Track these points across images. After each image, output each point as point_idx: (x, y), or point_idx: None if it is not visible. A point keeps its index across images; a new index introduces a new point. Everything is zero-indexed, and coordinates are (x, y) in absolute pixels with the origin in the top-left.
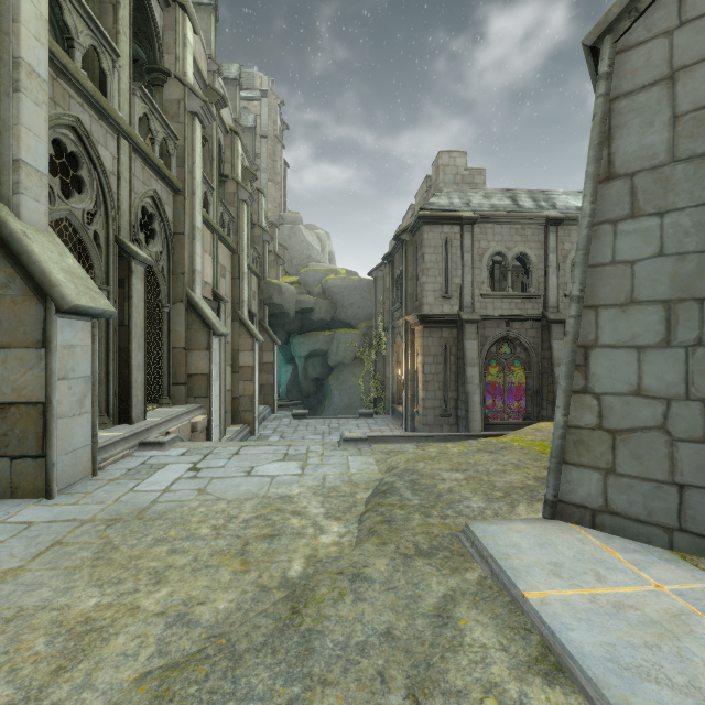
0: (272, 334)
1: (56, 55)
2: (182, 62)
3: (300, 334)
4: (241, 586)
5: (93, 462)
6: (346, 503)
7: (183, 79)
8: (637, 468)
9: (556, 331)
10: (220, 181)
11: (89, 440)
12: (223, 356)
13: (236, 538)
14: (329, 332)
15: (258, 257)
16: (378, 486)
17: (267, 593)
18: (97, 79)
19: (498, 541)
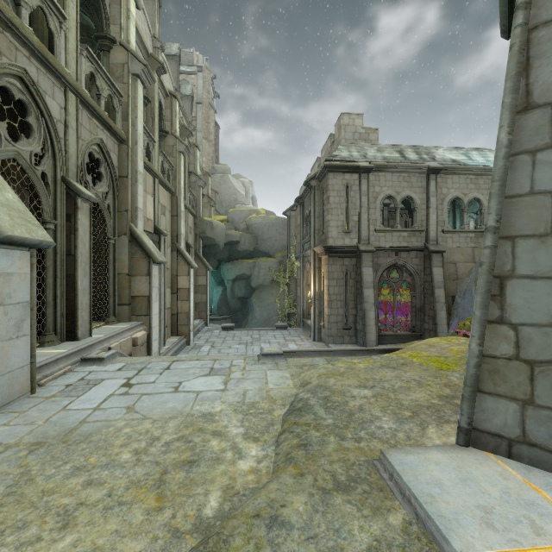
0: (205, 262)
1: (1, 9)
2: (126, 31)
3: (228, 261)
4: (152, 530)
5: (31, 380)
6: (264, 422)
7: (127, 46)
8: None
9: (436, 259)
10: (162, 135)
11: (28, 360)
12: (163, 280)
13: (155, 465)
14: (252, 260)
15: (194, 199)
16: (293, 402)
17: (178, 540)
18: (46, 39)
19: (418, 476)
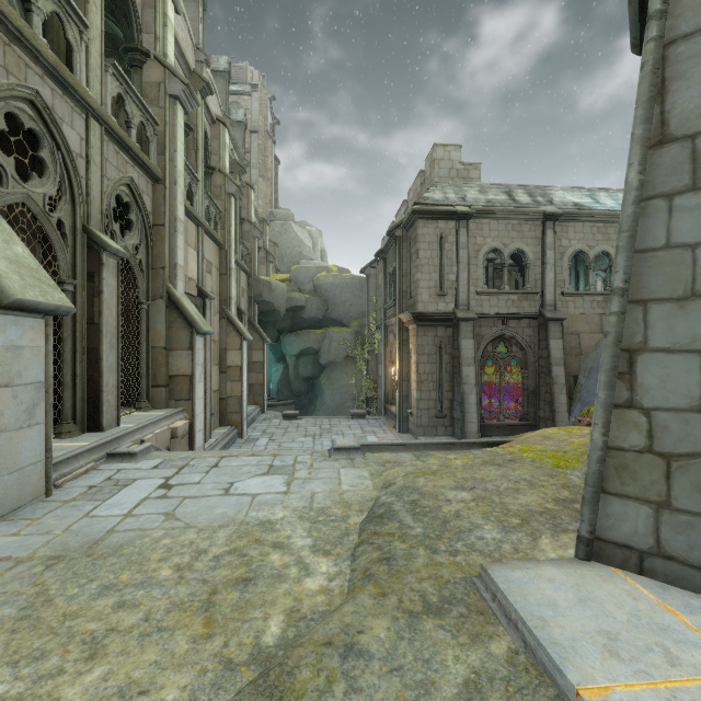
0: (262, 332)
1: (7, 16)
2: (162, 42)
3: (291, 332)
4: (200, 662)
5: (46, 480)
6: (337, 531)
7: (163, 61)
8: (700, 503)
9: (554, 329)
10: (207, 173)
11: (42, 455)
12: (208, 355)
13: (202, 583)
14: (321, 330)
15: (247, 253)
16: (373, 507)
17: (232, 673)
18: (63, 52)
19: (528, 596)
